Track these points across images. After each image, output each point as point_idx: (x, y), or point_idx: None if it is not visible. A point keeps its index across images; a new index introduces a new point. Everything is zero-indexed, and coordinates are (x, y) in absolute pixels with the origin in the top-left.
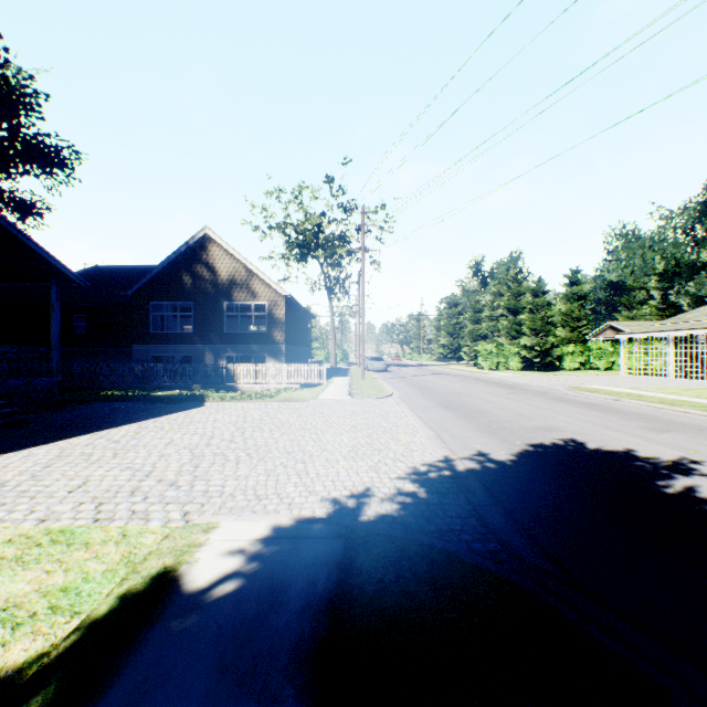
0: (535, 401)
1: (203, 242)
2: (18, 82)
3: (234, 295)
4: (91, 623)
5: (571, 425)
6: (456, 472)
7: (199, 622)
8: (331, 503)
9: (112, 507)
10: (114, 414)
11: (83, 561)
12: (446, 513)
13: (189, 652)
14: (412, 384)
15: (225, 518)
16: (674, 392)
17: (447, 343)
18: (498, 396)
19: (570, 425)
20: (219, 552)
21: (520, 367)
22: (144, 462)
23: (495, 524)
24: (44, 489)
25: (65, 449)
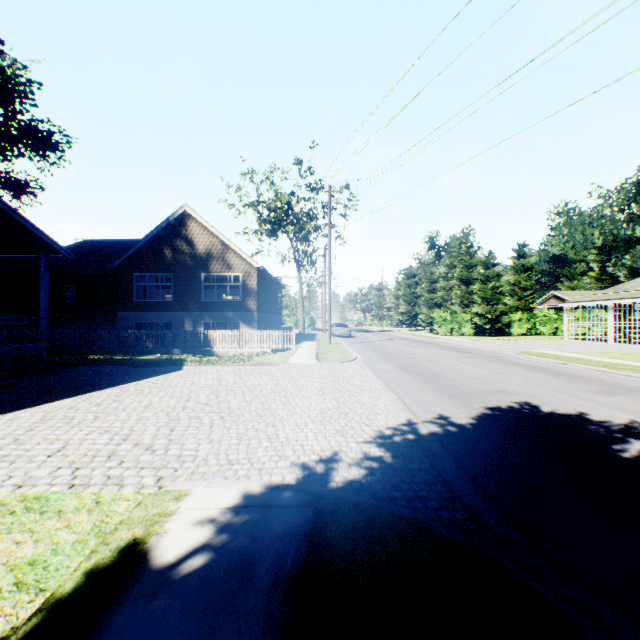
0: (488, 365)
1: (183, 218)
2: (13, 72)
3: (211, 267)
4: (54, 604)
5: (524, 389)
6: (420, 435)
7: (165, 603)
8: (301, 468)
9: (88, 472)
10: (98, 378)
11: (54, 531)
12: (412, 478)
13: (152, 639)
14: (374, 349)
15: (197, 485)
16: (615, 356)
17: (406, 310)
18: (454, 360)
19: (523, 389)
20: (189, 522)
21: (472, 332)
22: (122, 425)
23: (460, 490)
24: (24, 454)
25: (49, 412)
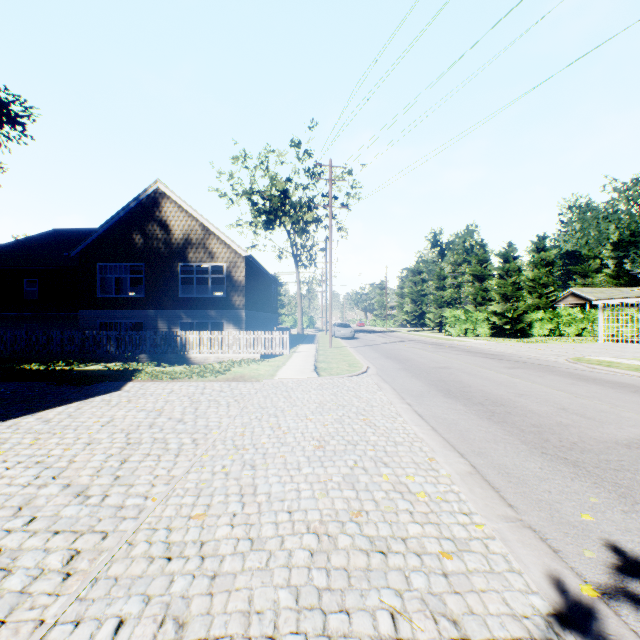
0: (554, 381)
1: (155, 198)
2: None
3: (189, 256)
4: None
5: None
6: None
7: None
8: None
9: None
10: None
11: None
12: None
13: None
14: (386, 355)
15: None
16: None
17: (412, 309)
18: (498, 371)
19: None
20: None
21: (489, 333)
22: None
23: None
24: None
25: None
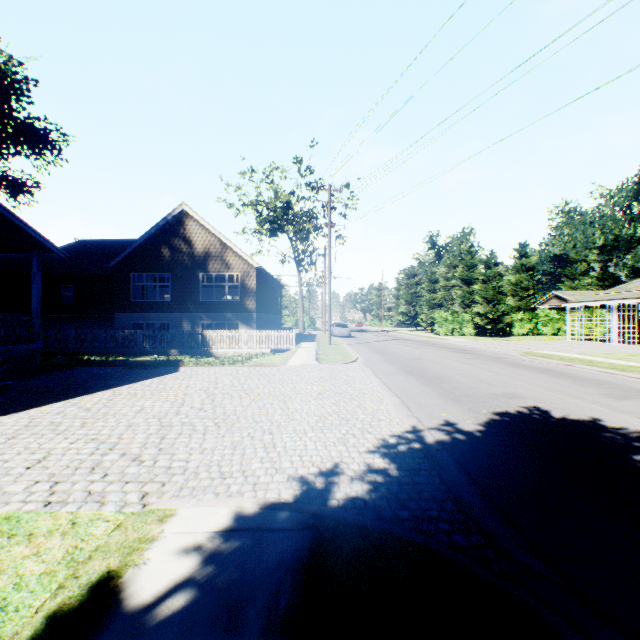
0: (492, 366)
1: (181, 217)
2: (9, 69)
3: (209, 266)
4: None
5: (532, 392)
6: (426, 444)
7: None
8: (299, 483)
9: (67, 487)
10: (91, 380)
11: (20, 560)
12: (421, 495)
13: None
14: (375, 350)
15: (184, 503)
16: (621, 358)
17: (406, 310)
18: (457, 361)
19: (531, 392)
20: (172, 550)
21: (474, 333)
22: (110, 432)
23: (474, 509)
24: (2, 465)
25: (35, 417)
